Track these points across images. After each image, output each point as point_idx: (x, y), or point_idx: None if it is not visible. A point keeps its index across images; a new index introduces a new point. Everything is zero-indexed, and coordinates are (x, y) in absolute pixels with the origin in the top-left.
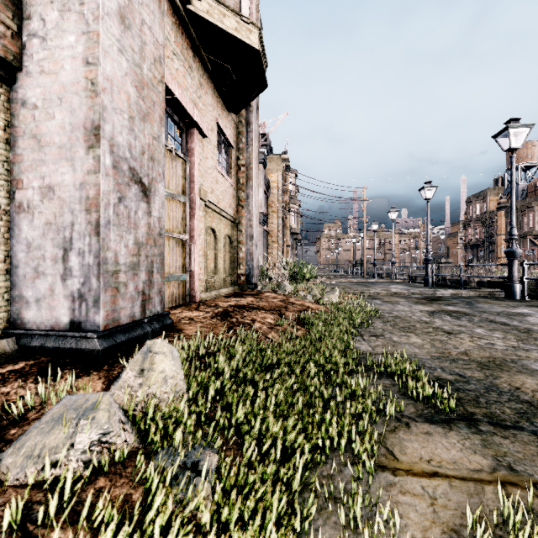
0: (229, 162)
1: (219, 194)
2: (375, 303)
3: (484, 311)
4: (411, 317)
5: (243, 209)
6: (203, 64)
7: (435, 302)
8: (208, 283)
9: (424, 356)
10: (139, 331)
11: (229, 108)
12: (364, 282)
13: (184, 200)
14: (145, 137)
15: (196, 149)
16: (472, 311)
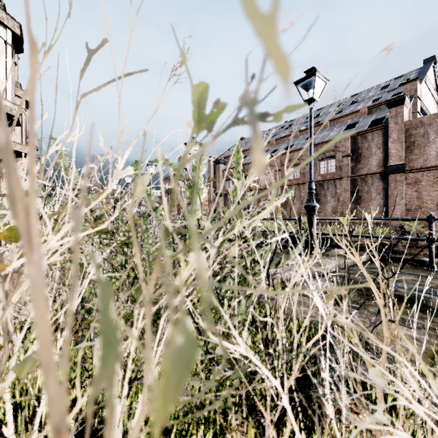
0: None
1: None
2: None
3: None
4: None
5: None
6: None
7: None
8: None
9: None
10: None
11: None
12: None
13: None
14: None
15: None
16: None
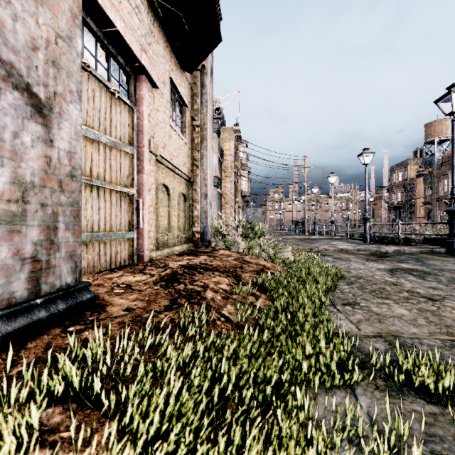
0: (184, 121)
1: (173, 151)
2: (327, 260)
3: (442, 269)
4: (373, 277)
5: (197, 169)
6: (153, 9)
7: (384, 258)
8: (159, 241)
9: (432, 342)
10: (20, 321)
11: (183, 66)
12: (307, 238)
13: (131, 151)
14: (38, 26)
15: (145, 97)
16: (429, 269)
